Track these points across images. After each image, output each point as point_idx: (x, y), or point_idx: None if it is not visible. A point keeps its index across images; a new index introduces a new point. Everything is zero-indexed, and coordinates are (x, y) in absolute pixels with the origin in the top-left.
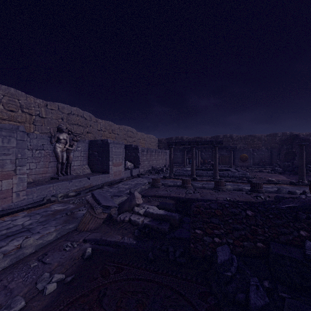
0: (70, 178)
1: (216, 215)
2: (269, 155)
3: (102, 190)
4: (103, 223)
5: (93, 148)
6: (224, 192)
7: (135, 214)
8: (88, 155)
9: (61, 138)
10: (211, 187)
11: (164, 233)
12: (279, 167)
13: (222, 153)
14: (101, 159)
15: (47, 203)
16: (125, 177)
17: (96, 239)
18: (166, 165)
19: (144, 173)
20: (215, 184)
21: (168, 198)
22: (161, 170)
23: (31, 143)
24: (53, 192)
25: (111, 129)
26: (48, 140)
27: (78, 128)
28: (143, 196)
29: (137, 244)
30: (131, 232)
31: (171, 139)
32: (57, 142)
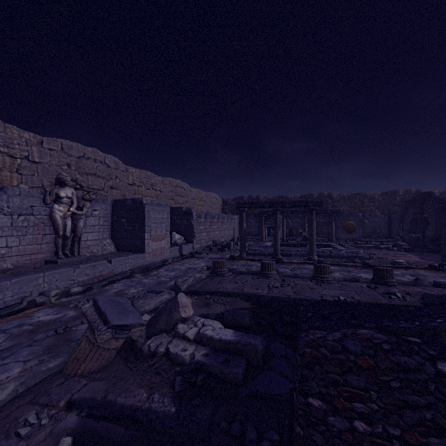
0: (78, 261)
1: (359, 368)
2: (387, 223)
3: (130, 280)
4: (117, 354)
5: (119, 213)
6: (332, 285)
7: (178, 337)
8: (111, 224)
9: (62, 196)
10: (308, 276)
11: (236, 384)
12: (402, 241)
13: (317, 220)
14: (132, 230)
15: (29, 308)
16: (170, 257)
17: (94, 400)
18: (235, 238)
19: (200, 251)
20: (316, 271)
21: (240, 297)
22: (227, 246)
23: (10, 203)
24: (43, 286)
25: (149, 182)
26: (42, 199)
27: (96, 180)
28: (197, 293)
29: (179, 416)
30: (168, 381)
31: (241, 199)
32: (56, 202)
